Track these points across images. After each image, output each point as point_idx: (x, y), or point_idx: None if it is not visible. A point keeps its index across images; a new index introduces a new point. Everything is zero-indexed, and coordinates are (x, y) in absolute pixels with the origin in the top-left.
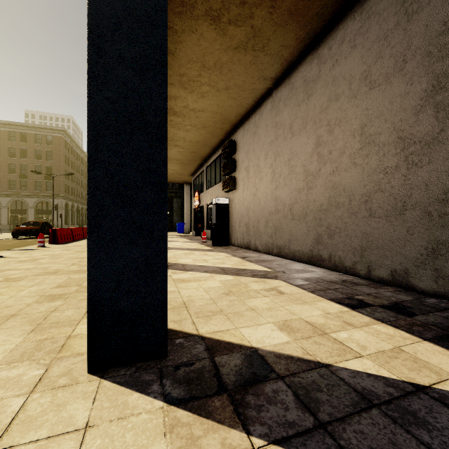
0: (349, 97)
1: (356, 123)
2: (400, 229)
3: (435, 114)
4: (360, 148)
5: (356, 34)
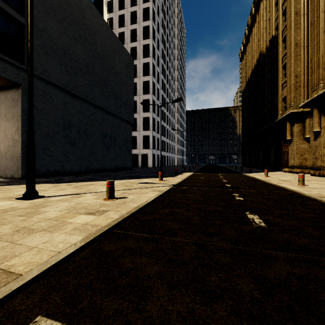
0: (1, 119)
1: (3, 129)
2: (13, 163)
3: (18, 135)
4: (4, 137)
5: (3, 100)
